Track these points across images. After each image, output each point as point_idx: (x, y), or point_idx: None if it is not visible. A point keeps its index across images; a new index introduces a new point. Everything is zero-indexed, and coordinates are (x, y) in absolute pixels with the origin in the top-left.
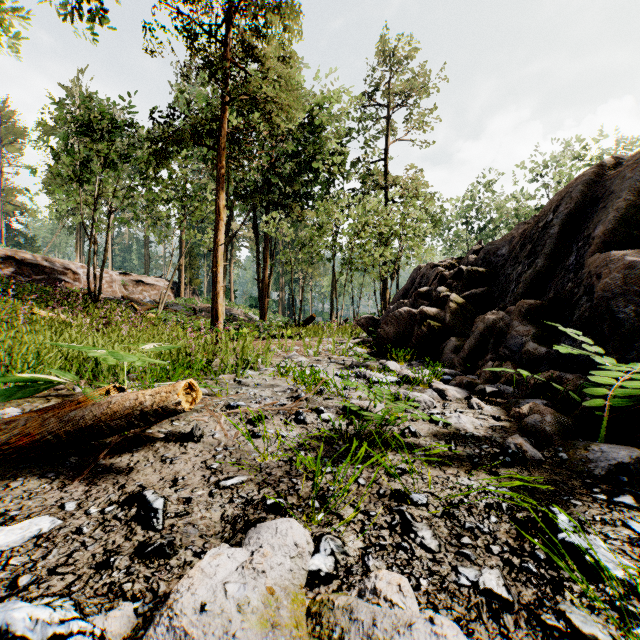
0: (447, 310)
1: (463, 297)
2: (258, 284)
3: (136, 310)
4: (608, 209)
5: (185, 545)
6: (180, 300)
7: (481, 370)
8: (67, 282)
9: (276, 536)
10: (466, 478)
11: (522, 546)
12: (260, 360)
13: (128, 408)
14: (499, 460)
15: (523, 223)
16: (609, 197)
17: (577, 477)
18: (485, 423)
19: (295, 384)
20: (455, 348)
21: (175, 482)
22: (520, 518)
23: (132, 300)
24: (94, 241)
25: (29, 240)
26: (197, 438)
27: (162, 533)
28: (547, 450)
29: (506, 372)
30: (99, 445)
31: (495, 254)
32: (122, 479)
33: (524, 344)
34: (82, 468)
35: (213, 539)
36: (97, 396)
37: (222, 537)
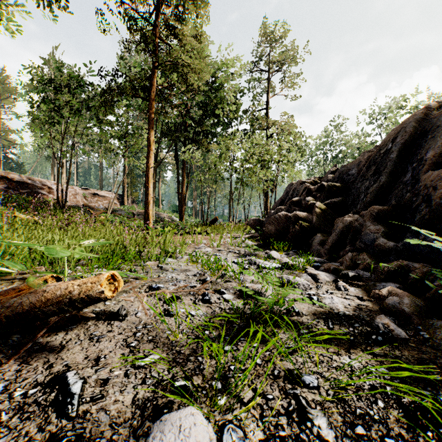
0: (314, 214)
1: (325, 204)
2: (178, 196)
3: (91, 214)
4: (436, 138)
5: (94, 437)
6: (124, 207)
7: (342, 259)
8: (44, 194)
9: (179, 437)
10: (347, 357)
11: (417, 439)
12: (178, 250)
13: (63, 294)
14: (372, 339)
15: (367, 151)
16: (436, 130)
17: (441, 355)
18: (352, 303)
19: (203, 269)
20: (321, 242)
21: (97, 361)
22: (406, 404)
23: (90, 207)
24: (62, 165)
25: (19, 165)
26: (122, 317)
27: (74, 422)
28: (408, 328)
29: (364, 261)
30: (40, 324)
31: (347, 174)
32: (52, 358)
33: (376, 239)
34: (21, 346)
35: (122, 428)
36: (38, 284)
37: (130, 425)
